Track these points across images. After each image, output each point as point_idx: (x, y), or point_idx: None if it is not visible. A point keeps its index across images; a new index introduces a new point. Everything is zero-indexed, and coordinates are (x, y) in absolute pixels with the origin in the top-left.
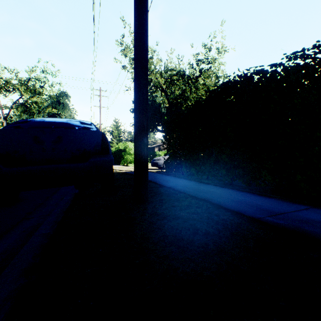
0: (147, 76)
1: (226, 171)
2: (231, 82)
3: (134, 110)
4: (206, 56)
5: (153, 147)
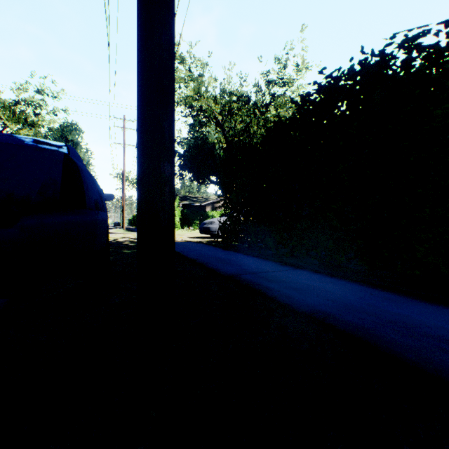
0: (173, 3)
1: (334, 243)
2: (345, 75)
3: (137, 88)
4: (281, 76)
5: (204, 206)
